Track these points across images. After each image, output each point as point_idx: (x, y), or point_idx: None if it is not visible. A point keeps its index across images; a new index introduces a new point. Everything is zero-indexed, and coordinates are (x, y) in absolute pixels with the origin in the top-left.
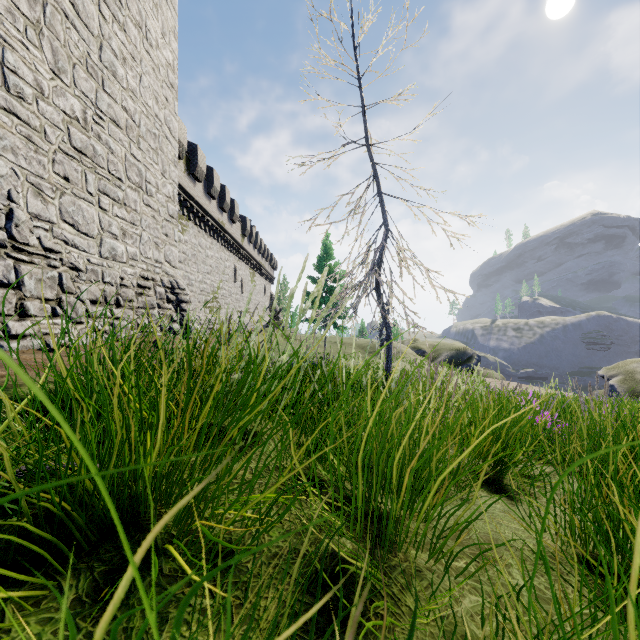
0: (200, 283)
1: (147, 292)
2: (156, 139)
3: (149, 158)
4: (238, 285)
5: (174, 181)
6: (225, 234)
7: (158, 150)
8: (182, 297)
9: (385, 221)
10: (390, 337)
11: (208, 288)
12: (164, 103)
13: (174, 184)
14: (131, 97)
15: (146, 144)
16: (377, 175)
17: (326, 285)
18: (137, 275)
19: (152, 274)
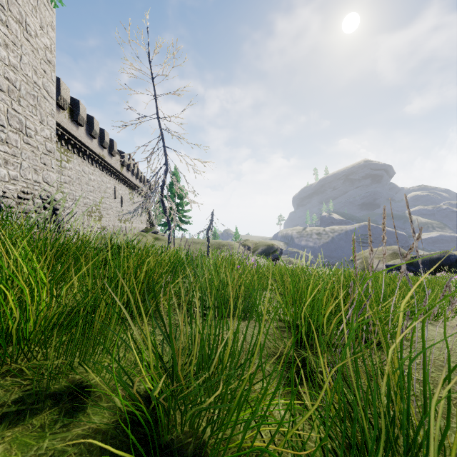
0: (84, 198)
1: (26, 202)
2: (35, 98)
3: (29, 111)
4: (118, 201)
5: (51, 127)
6: (106, 164)
7: (37, 106)
8: (57, 206)
9: (166, 162)
10: (168, 228)
11: (91, 202)
12: (42, 74)
13: (51, 129)
14: (12, 70)
15: (26, 102)
16: (163, 136)
17: (174, 201)
18: (18, 190)
19: (31, 190)
